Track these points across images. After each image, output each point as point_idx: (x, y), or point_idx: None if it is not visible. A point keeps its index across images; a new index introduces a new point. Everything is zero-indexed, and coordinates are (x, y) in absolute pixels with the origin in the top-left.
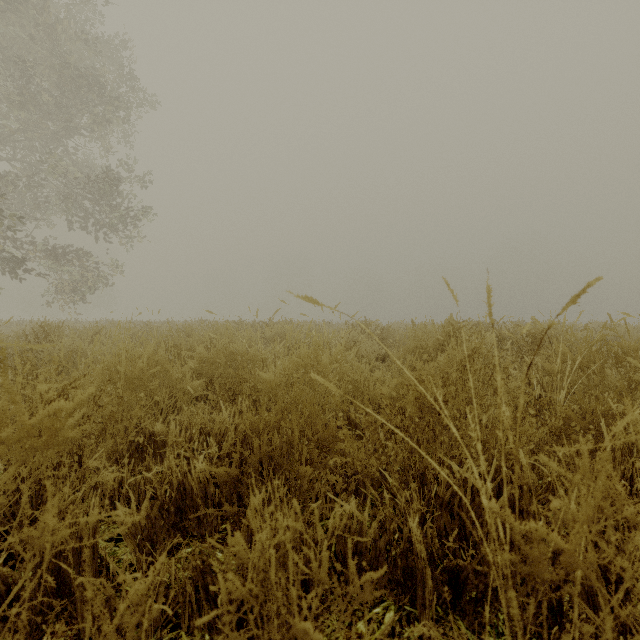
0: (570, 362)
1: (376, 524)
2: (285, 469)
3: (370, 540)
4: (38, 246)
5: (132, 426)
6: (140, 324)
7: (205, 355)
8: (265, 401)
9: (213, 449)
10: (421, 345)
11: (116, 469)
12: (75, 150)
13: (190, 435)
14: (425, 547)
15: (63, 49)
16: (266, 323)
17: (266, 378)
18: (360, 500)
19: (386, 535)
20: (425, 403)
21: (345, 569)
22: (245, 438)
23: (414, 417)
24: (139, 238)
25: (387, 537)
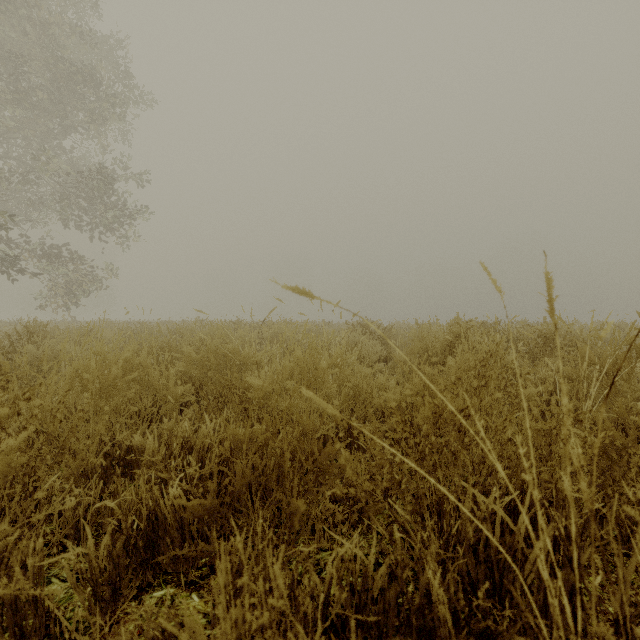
0: (597, 366)
1: (384, 569)
2: (275, 496)
3: (377, 589)
4: (34, 245)
5: (94, 445)
6: (137, 324)
7: (194, 357)
8: (256, 411)
9: (192, 470)
10: (426, 346)
11: (81, 491)
12: (72, 148)
13: (170, 449)
14: (447, 604)
15: (58, 44)
16: (264, 323)
17: (257, 385)
18: (363, 526)
19: (397, 585)
20: (443, 420)
21: (346, 625)
22: (231, 455)
23: (430, 437)
24: (137, 237)
25: (398, 587)
